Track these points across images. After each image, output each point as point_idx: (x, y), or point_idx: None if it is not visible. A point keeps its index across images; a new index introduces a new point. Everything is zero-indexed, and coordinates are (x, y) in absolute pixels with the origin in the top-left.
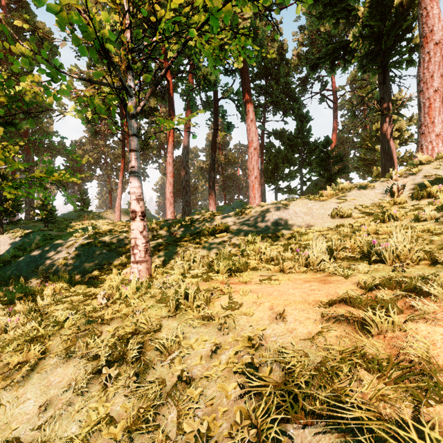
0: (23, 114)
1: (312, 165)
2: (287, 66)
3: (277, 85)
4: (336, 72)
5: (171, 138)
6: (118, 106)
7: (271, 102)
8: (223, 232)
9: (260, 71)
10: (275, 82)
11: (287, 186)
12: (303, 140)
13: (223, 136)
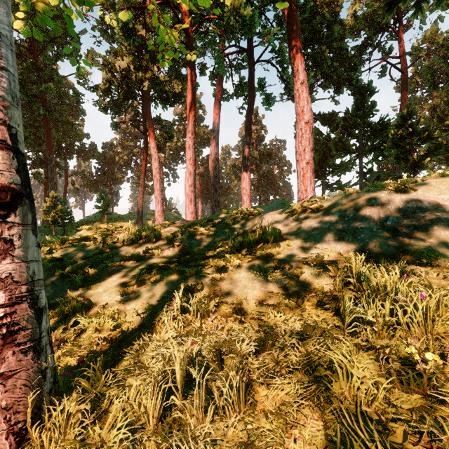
0: (43, 110)
1: (376, 150)
2: (341, 29)
3: (329, 52)
4: (424, 10)
5: (191, 113)
6: (139, 93)
7: (320, 75)
8: (272, 247)
9: (306, 36)
10: (325, 48)
11: (337, 182)
12: (362, 121)
13: (257, 130)
